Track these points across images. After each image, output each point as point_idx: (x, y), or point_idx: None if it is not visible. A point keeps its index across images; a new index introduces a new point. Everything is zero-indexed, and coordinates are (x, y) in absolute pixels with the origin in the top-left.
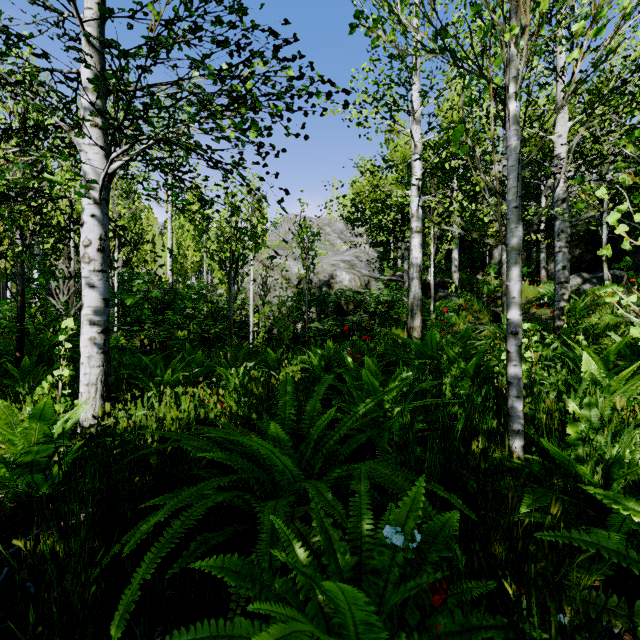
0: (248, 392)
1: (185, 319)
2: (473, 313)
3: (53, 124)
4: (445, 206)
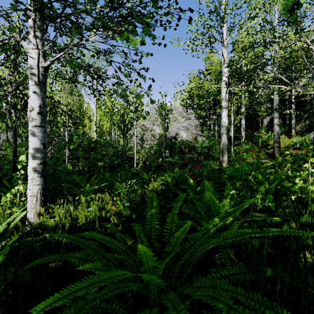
0: (130, 199)
1: (102, 156)
2: (255, 153)
3: (12, 37)
4: (243, 92)
